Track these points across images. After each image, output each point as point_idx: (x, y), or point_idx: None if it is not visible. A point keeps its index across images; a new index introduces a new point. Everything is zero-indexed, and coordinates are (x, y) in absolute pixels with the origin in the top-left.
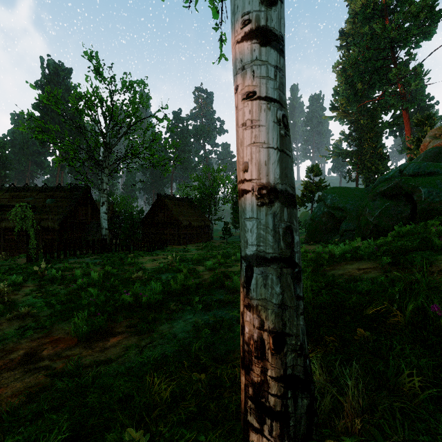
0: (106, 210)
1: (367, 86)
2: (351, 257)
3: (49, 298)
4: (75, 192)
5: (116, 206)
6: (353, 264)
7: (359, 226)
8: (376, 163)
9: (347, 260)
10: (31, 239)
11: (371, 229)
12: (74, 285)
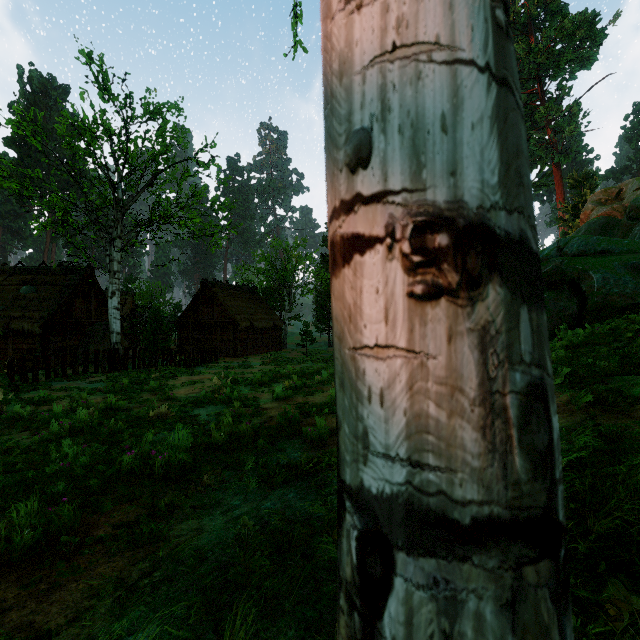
0: (117, 305)
1: None
2: None
3: None
4: (69, 275)
5: (139, 298)
6: None
7: None
8: None
9: None
10: None
11: None
12: (45, 433)
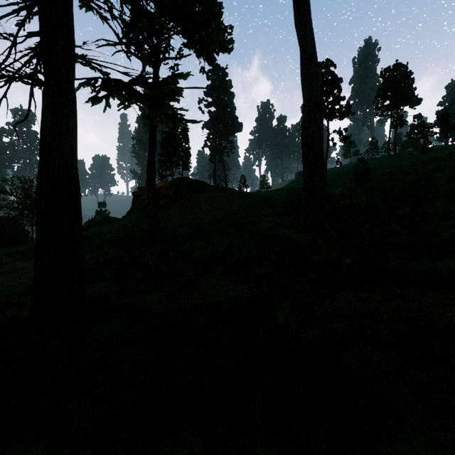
0: None
1: None
2: None
3: None
4: None
5: None
6: None
7: None
8: None
9: None
10: None
11: None
12: None
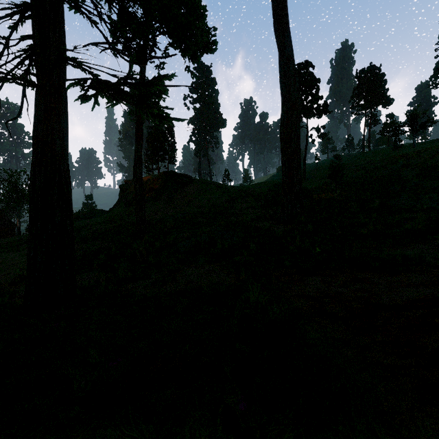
0: None
1: None
2: None
3: None
4: None
5: None
6: None
7: None
8: None
9: None
10: None
11: None
12: None
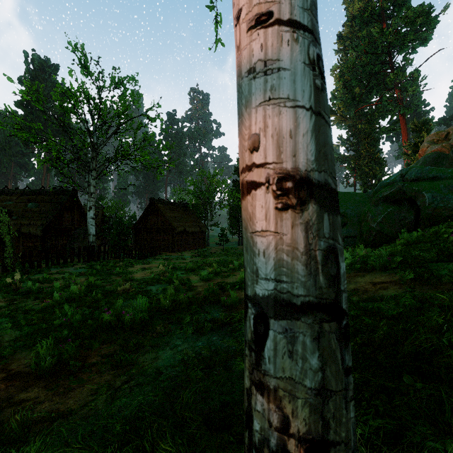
0: (93, 216)
1: (365, 91)
2: (360, 268)
3: (18, 317)
4: (60, 195)
5: (106, 211)
6: (364, 276)
7: (361, 232)
8: (373, 168)
9: (355, 271)
10: (7, 247)
11: (374, 236)
12: (50, 300)
